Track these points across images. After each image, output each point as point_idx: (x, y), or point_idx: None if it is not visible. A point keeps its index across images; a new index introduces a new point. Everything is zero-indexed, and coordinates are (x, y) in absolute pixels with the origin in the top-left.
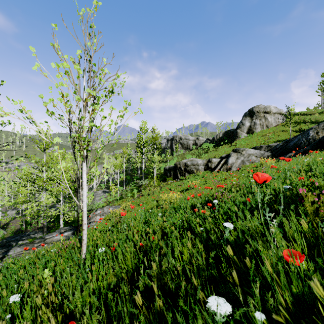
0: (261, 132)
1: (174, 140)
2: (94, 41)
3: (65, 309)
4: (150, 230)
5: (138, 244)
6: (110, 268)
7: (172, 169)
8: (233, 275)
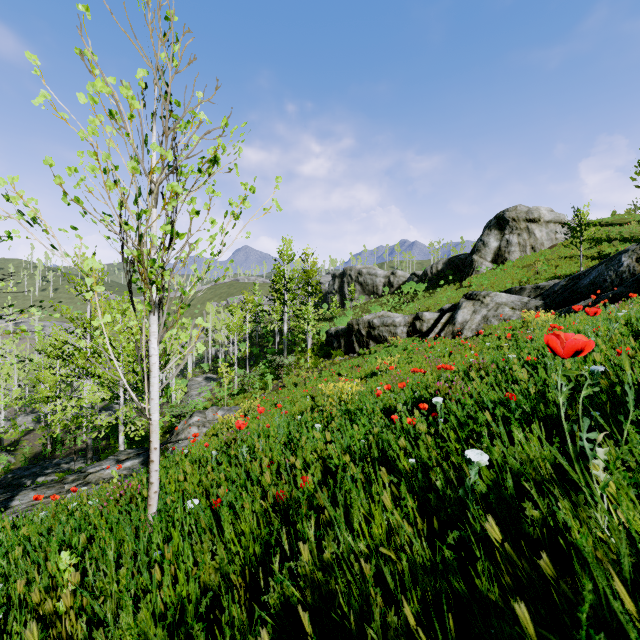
0: (521, 261)
1: (347, 278)
2: (175, 49)
3: None
4: (298, 461)
5: (271, 494)
6: (205, 551)
7: (343, 335)
8: (514, 604)
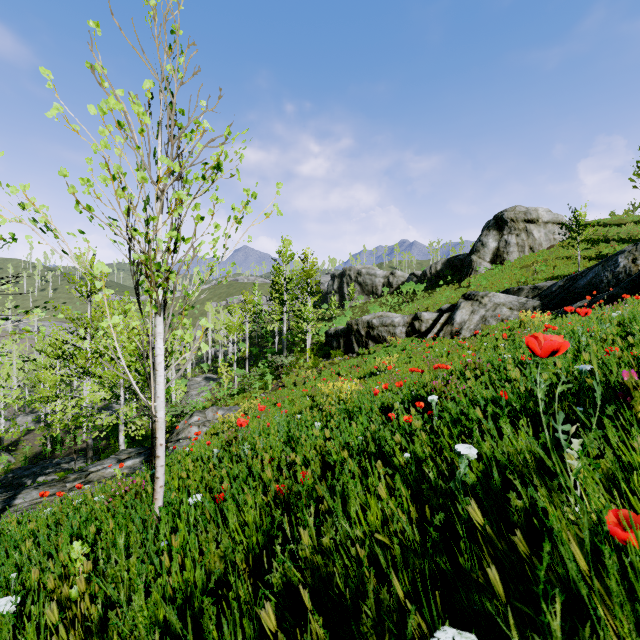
0: (520, 261)
1: (346, 278)
2: (181, 61)
3: (110, 632)
4: (298, 457)
5: (273, 488)
6: (211, 540)
7: (342, 335)
8: (489, 572)
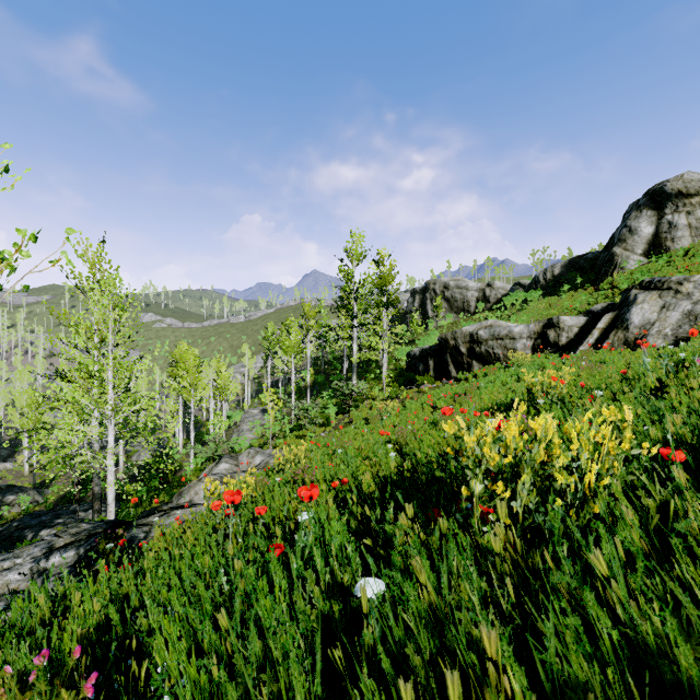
0: (695, 249)
1: (429, 293)
2: None
3: None
4: None
5: None
6: None
7: (432, 354)
8: None
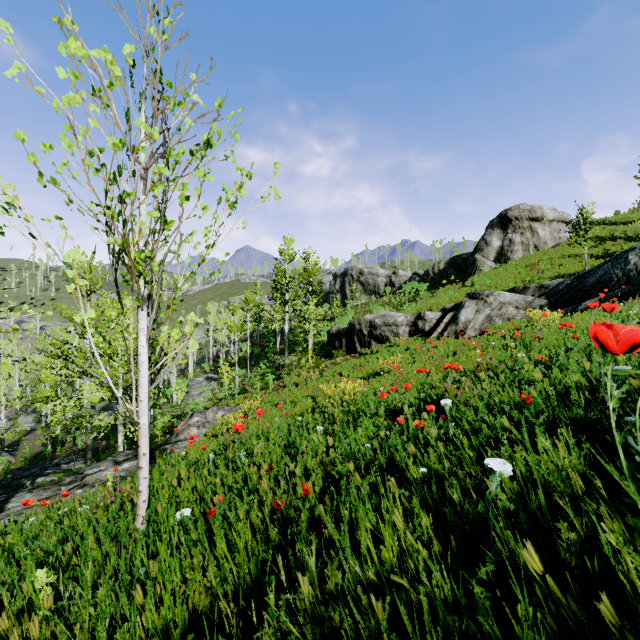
0: (524, 260)
1: (348, 277)
2: (165, 22)
3: None
4: (298, 467)
5: (269, 505)
6: (195, 570)
7: (344, 334)
8: None
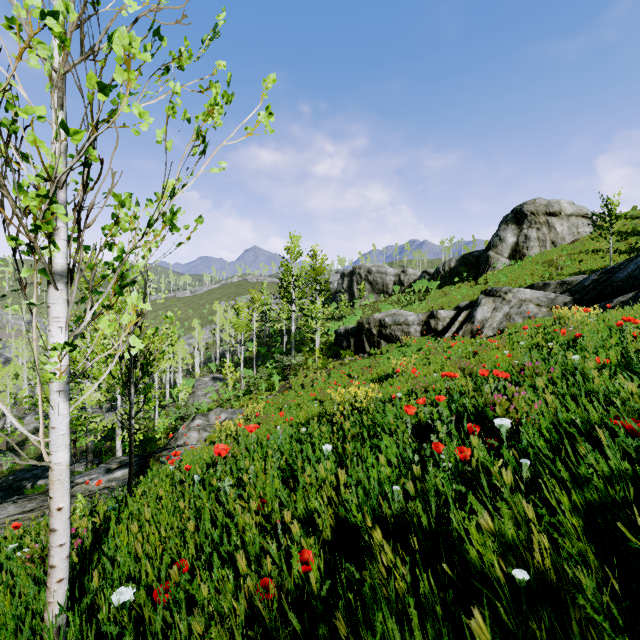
0: (541, 256)
1: (356, 276)
2: None
3: None
4: (295, 521)
5: (242, 610)
6: None
7: (352, 334)
8: None
